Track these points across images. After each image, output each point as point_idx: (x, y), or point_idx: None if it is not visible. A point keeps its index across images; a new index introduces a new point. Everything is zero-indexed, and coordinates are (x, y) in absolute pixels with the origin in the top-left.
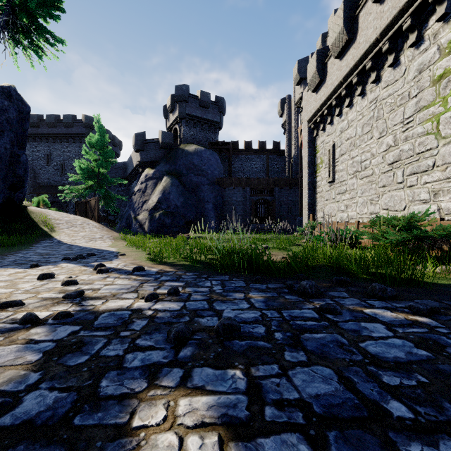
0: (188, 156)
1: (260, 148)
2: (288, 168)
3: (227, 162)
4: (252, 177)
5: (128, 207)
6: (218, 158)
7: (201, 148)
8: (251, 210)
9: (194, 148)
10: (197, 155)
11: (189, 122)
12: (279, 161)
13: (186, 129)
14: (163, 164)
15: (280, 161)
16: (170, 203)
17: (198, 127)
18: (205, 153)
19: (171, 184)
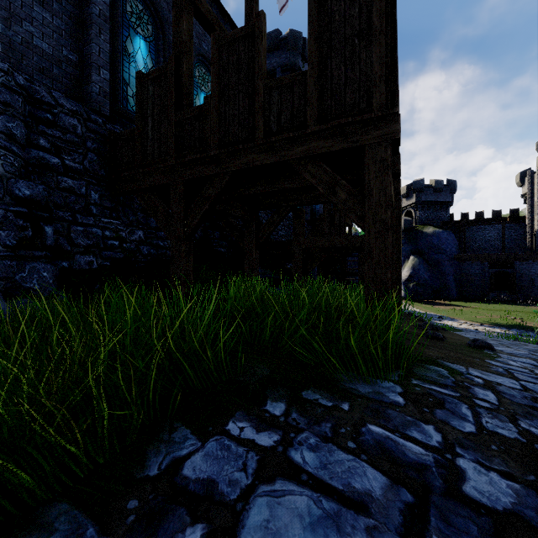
0: (427, 238)
1: (493, 217)
2: (529, 239)
3: (457, 233)
4: (485, 245)
5: None
6: (454, 236)
7: (439, 230)
8: (490, 281)
9: (432, 230)
10: (435, 236)
11: (424, 207)
12: (517, 228)
13: (421, 212)
14: (407, 245)
15: (519, 229)
16: (420, 277)
17: (431, 209)
18: (442, 235)
19: (419, 262)
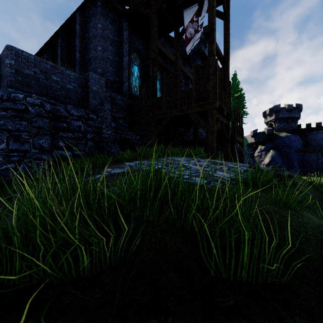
0: (282, 139)
1: None
2: None
3: (303, 136)
4: (322, 143)
5: (253, 163)
6: (299, 138)
7: (289, 134)
8: (322, 164)
9: (284, 135)
10: (287, 138)
11: (280, 121)
12: None
13: (278, 124)
14: (268, 143)
15: None
16: (276, 162)
17: (285, 122)
18: (291, 137)
19: (275, 153)
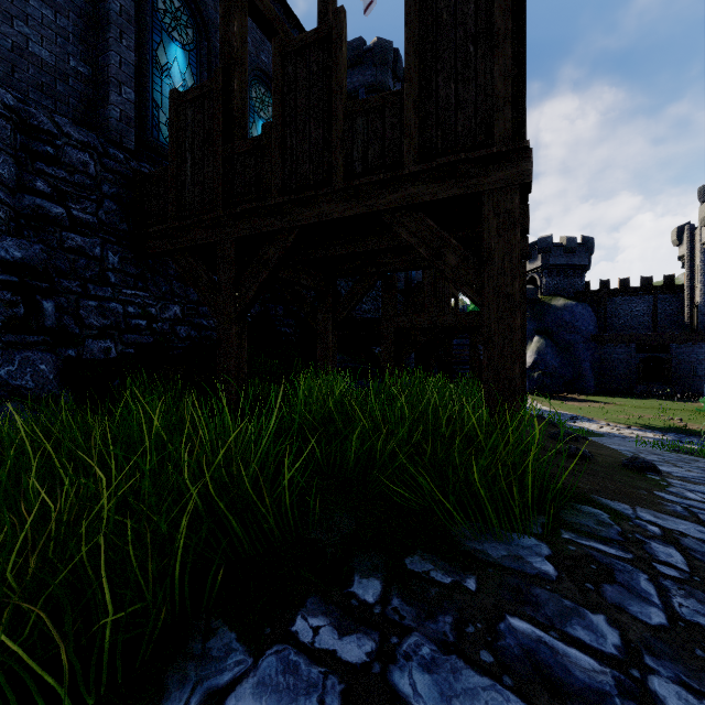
0: (557, 313)
1: (642, 285)
2: (689, 315)
3: (596, 306)
4: (631, 322)
5: None
6: (591, 311)
7: (572, 302)
8: (638, 369)
9: (562, 303)
10: (567, 311)
11: (552, 272)
12: (673, 300)
13: (548, 279)
14: (530, 322)
15: (675, 301)
16: (547, 364)
17: (561, 274)
18: (576, 308)
19: (545, 345)
